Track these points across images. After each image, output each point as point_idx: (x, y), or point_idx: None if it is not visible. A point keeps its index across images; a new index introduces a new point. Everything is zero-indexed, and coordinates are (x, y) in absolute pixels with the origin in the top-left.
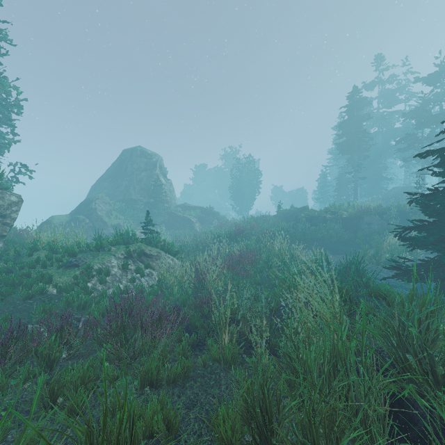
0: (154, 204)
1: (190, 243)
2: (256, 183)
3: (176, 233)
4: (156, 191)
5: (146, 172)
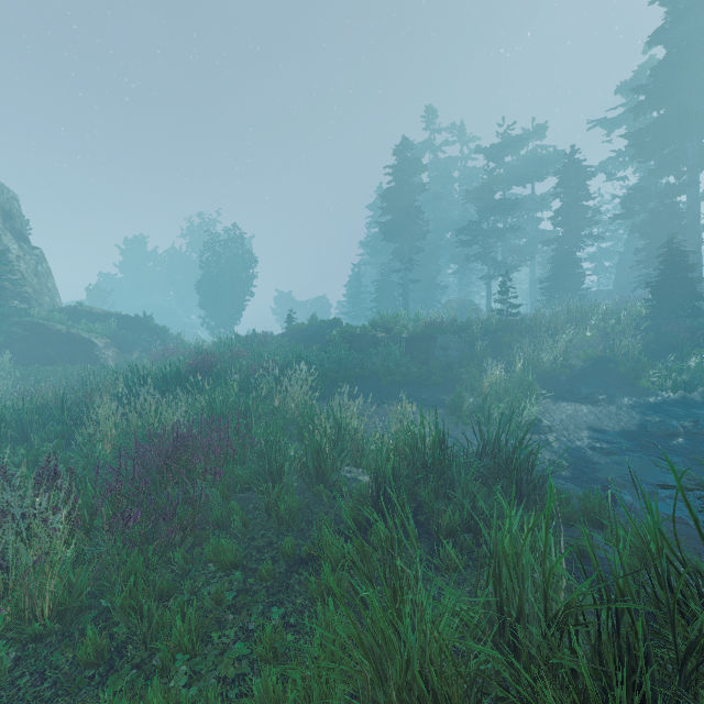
0: None
1: (56, 398)
2: (248, 278)
3: (39, 374)
4: None
5: None
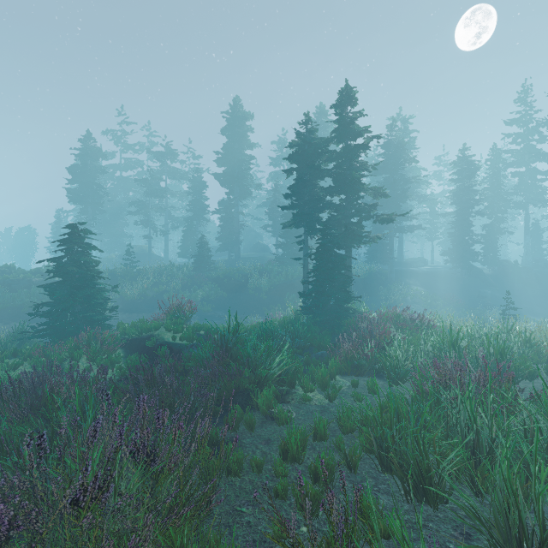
0: None
1: None
2: None
3: None
4: None
5: None
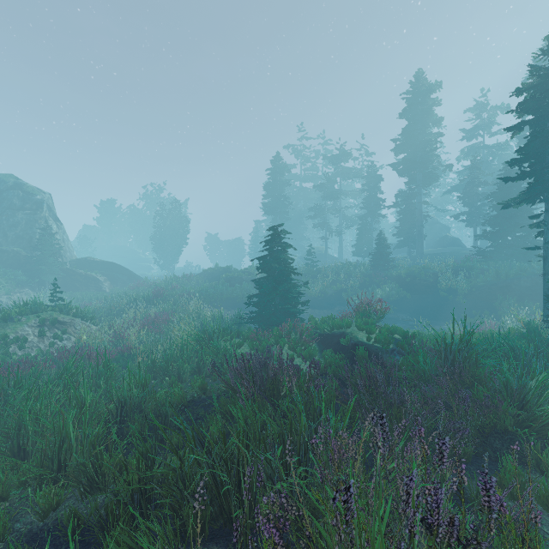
0: (40, 258)
1: (101, 307)
2: (184, 233)
3: (78, 296)
4: (44, 242)
5: (25, 213)
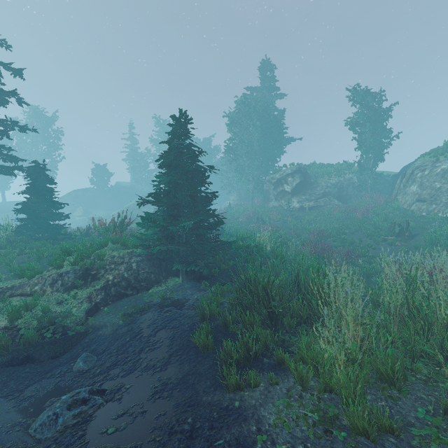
0: None
1: None
2: None
3: None
4: None
5: None
